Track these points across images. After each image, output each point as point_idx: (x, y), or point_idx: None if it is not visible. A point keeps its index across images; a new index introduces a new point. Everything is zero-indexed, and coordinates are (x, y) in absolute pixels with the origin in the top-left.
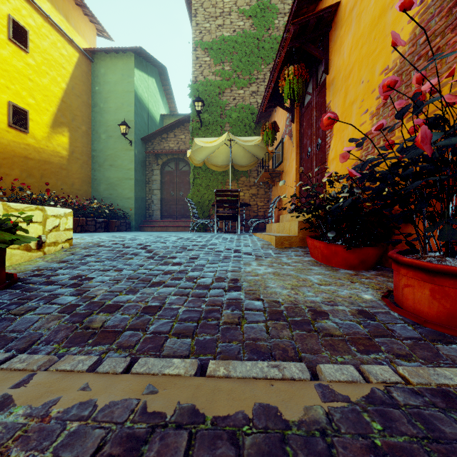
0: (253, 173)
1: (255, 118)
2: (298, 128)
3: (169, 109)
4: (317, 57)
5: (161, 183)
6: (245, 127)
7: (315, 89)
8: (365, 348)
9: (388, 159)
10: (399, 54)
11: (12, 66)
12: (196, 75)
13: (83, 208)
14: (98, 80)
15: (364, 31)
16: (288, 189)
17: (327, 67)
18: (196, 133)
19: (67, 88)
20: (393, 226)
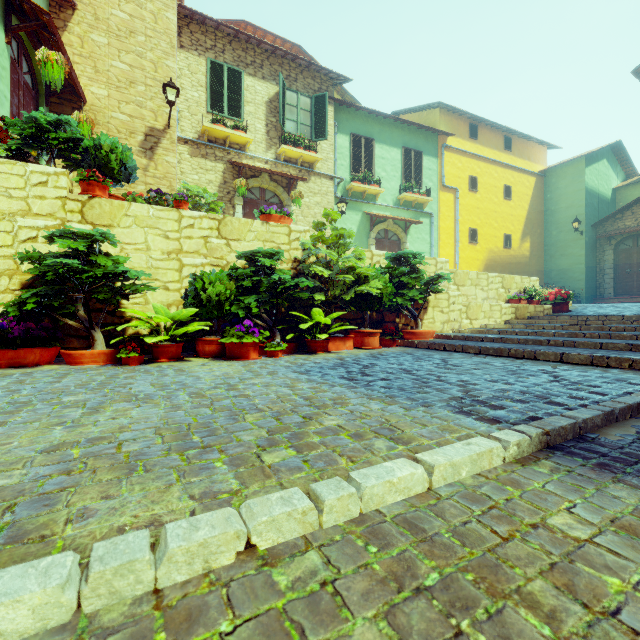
0: None
1: None
2: None
3: (624, 174)
4: None
5: (613, 262)
6: None
7: None
8: None
9: None
10: None
11: (504, 213)
12: None
13: None
14: (549, 189)
15: None
16: None
17: None
18: None
19: (529, 208)
20: None
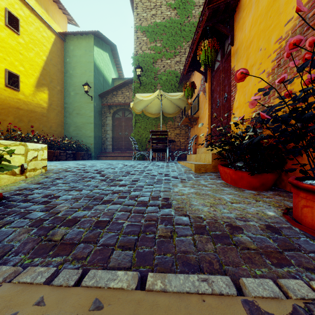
0: (177, 118)
1: (178, 80)
2: (209, 86)
3: (118, 74)
4: (224, 34)
5: (112, 126)
6: (172, 86)
7: (223, 57)
8: (278, 261)
9: (288, 105)
10: (291, 27)
11: (8, 44)
12: (136, 50)
13: (57, 143)
14: (68, 54)
15: (262, 11)
16: (202, 130)
17: (232, 40)
18: (137, 90)
19: (47, 59)
20: (287, 158)
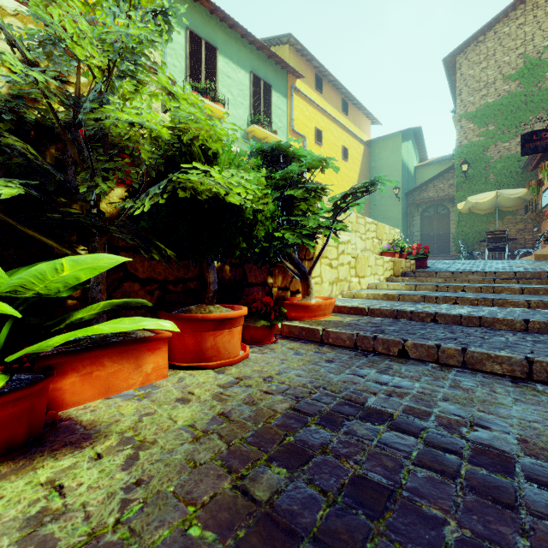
0: (520, 211)
1: (521, 165)
2: None
3: (419, 157)
4: None
5: (420, 226)
6: (511, 173)
7: None
8: None
9: None
10: None
11: (342, 173)
12: (460, 141)
13: None
14: (373, 158)
15: None
16: None
17: None
18: (460, 186)
19: (359, 172)
20: None
